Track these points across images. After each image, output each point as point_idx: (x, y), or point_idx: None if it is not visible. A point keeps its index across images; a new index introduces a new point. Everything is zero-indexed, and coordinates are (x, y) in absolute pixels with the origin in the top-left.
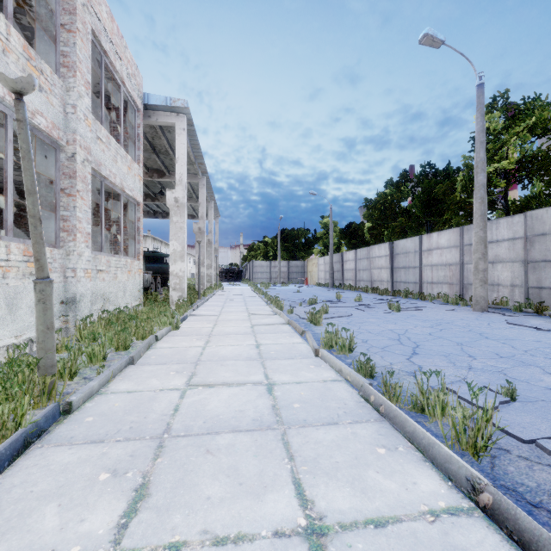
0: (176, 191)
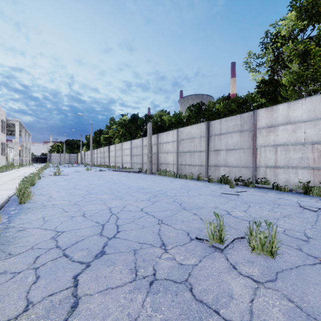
0: (16, 139)
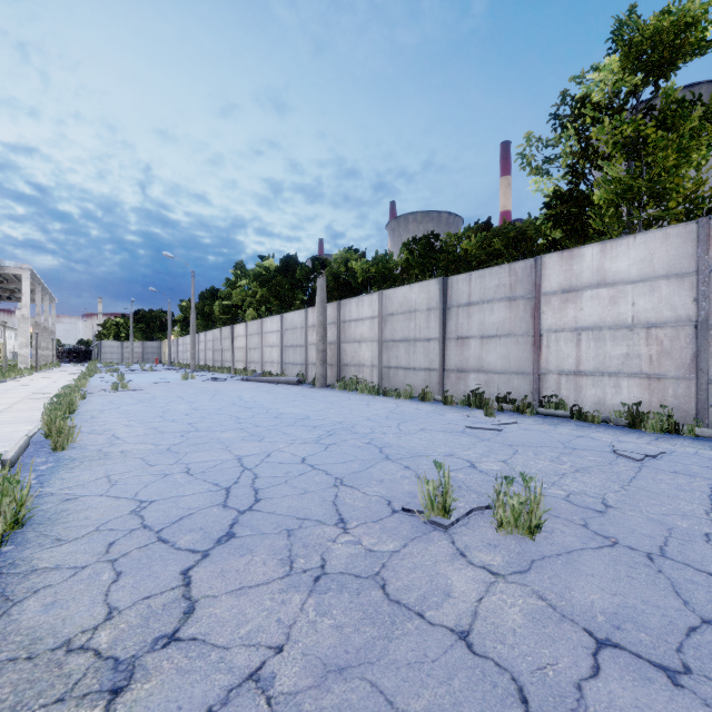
0: (23, 311)
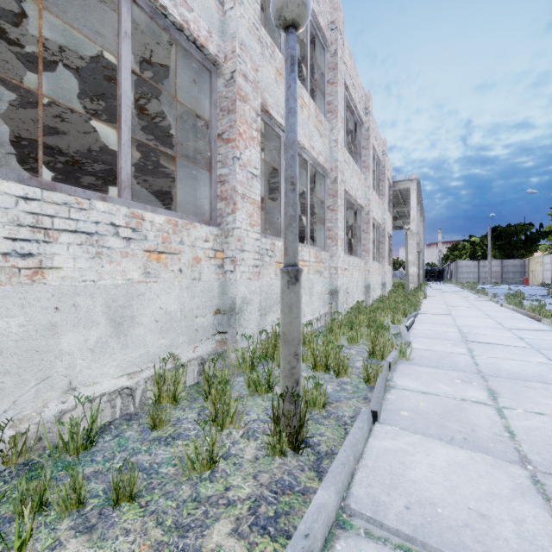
0: (411, 226)
